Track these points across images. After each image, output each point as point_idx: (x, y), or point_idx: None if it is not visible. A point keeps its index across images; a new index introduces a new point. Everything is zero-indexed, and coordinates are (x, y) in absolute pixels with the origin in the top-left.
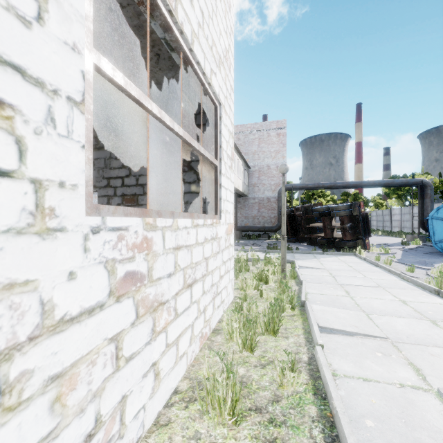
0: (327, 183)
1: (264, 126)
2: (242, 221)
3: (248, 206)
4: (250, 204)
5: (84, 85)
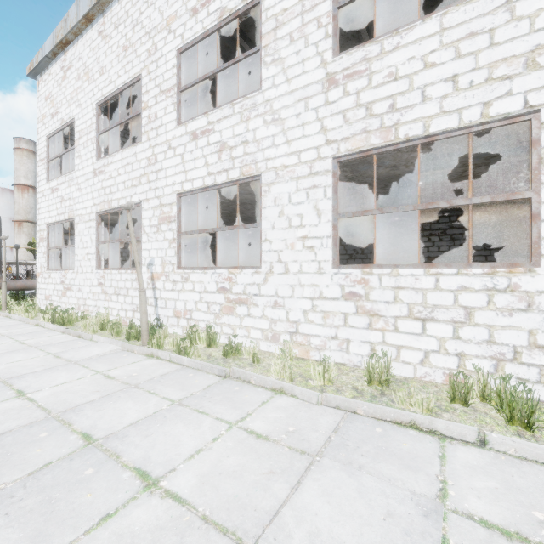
0: None
1: None
2: None
3: None
4: None
5: (331, 230)
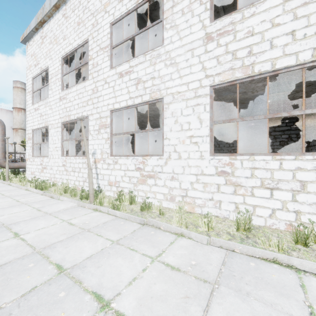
0: None
1: None
2: None
3: None
4: None
5: (209, 131)
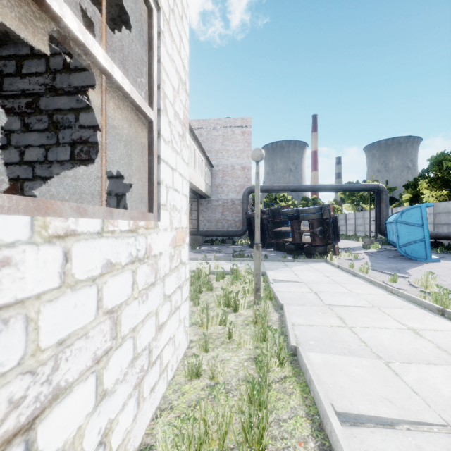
0: (292, 185)
1: (228, 122)
2: (205, 225)
3: (211, 209)
4: (214, 206)
5: None
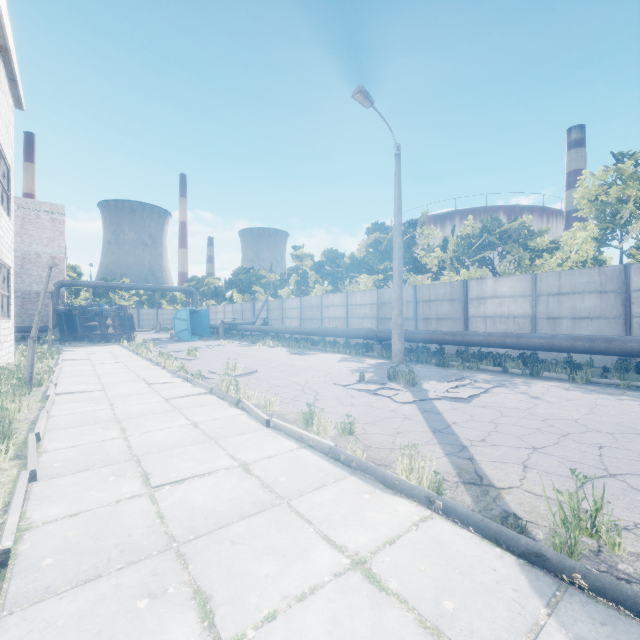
0: (112, 283)
1: (32, 204)
2: None
3: None
4: None
5: None
